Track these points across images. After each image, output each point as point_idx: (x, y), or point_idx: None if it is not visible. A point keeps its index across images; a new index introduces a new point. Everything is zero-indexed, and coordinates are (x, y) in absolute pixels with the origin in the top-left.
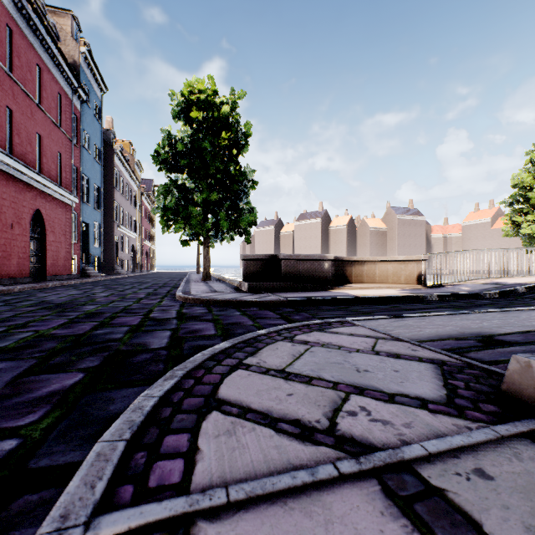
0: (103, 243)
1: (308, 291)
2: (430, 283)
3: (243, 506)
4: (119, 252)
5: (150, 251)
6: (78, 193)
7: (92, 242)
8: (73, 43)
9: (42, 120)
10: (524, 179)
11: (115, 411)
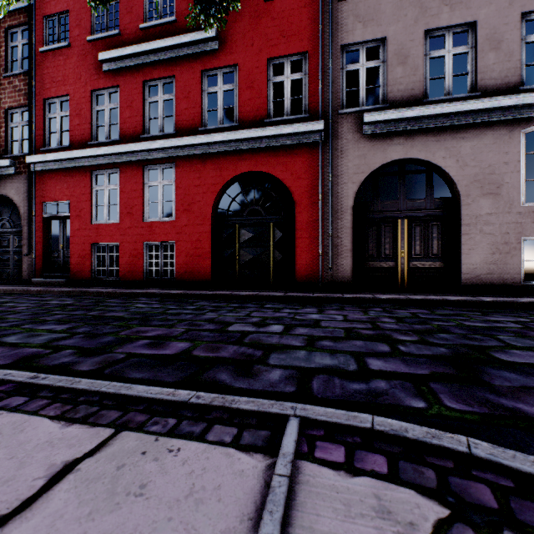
0: None
1: None
2: None
3: (268, 487)
4: None
5: None
6: None
7: None
8: None
9: None
10: None
11: None
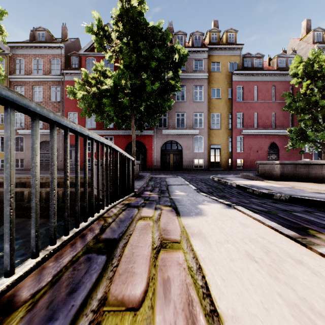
0: None
1: (249, 179)
2: None
3: None
4: None
5: None
6: None
7: None
8: (310, 47)
9: (275, 106)
10: None
11: None
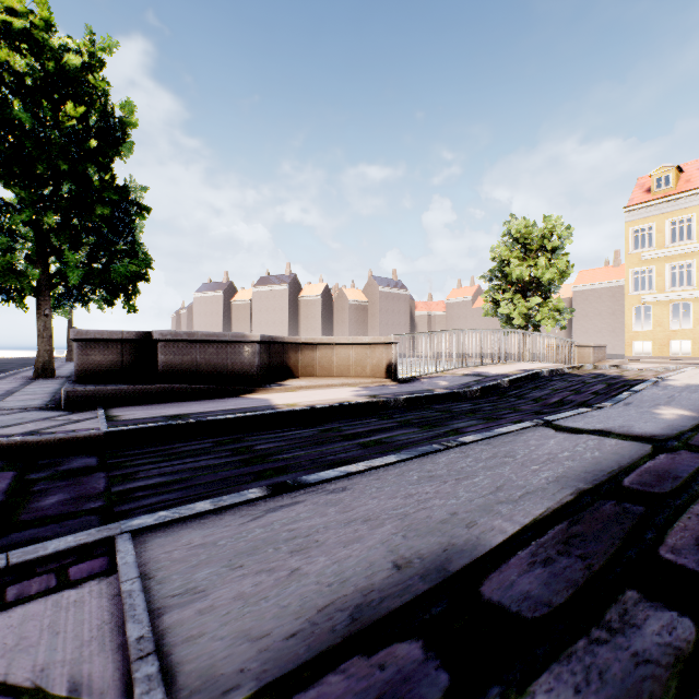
0: None
1: (203, 398)
2: (402, 376)
3: None
4: None
5: None
6: None
7: None
8: None
9: None
10: (502, 252)
11: None
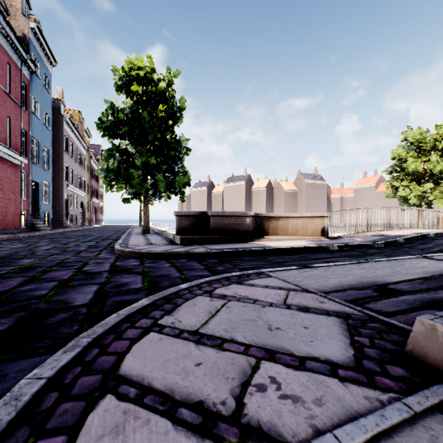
0: (53, 200)
1: (233, 243)
2: (331, 235)
3: None
4: (68, 208)
5: (98, 207)
6: (28, 155)
7: (42, 199)
8: (22, 18)
9: None
10: (400, 153)
11: (1, 393)
